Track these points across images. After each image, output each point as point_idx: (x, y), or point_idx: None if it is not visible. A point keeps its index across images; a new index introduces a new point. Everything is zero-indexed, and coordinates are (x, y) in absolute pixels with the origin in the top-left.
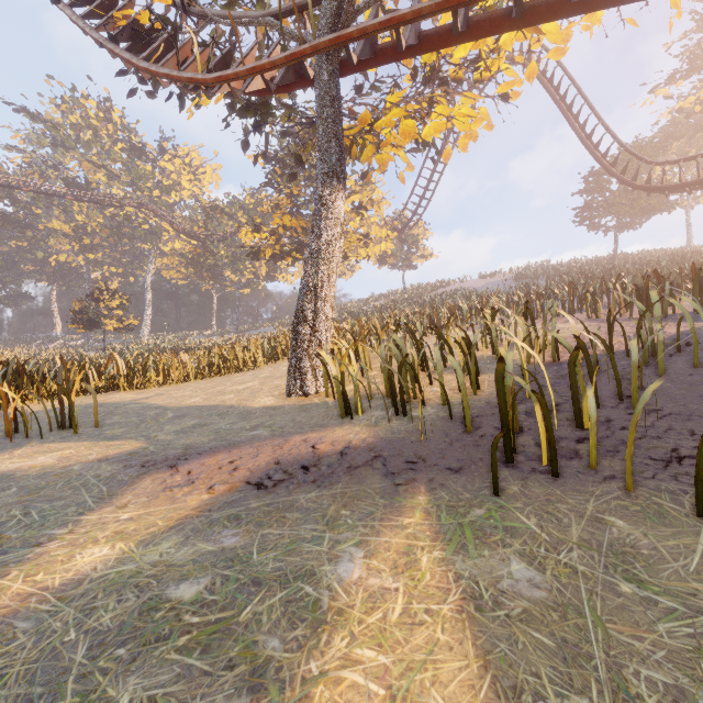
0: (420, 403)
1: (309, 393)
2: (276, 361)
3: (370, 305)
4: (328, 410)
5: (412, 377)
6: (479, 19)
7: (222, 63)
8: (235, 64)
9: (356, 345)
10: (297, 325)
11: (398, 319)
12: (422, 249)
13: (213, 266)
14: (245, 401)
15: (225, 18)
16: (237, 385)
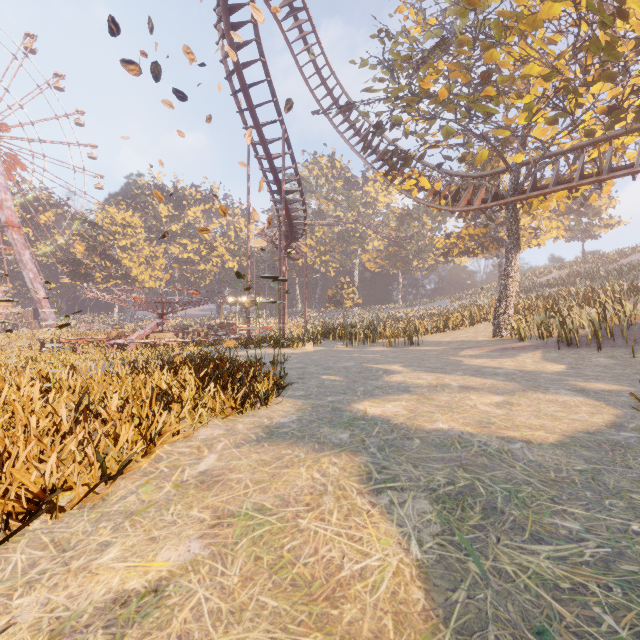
0: (545, 334)
1: (503, 336)
2: (473, 325)
3: (544, 278)
4: (513, 340)
5: (548, 329)
6: (588, 176)
7: (455, 193)
8: (463, 196)
9: (525, 317)
10: (497, 310)
11: (557, 299)
12: (605, 220)
13: (404, 257)
14: (473, 339)
15: (458, 175)
16: (461, 335)
